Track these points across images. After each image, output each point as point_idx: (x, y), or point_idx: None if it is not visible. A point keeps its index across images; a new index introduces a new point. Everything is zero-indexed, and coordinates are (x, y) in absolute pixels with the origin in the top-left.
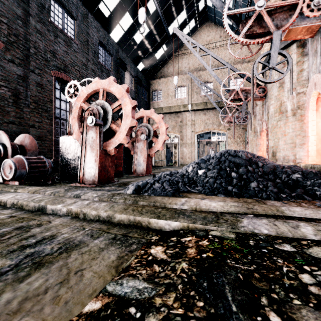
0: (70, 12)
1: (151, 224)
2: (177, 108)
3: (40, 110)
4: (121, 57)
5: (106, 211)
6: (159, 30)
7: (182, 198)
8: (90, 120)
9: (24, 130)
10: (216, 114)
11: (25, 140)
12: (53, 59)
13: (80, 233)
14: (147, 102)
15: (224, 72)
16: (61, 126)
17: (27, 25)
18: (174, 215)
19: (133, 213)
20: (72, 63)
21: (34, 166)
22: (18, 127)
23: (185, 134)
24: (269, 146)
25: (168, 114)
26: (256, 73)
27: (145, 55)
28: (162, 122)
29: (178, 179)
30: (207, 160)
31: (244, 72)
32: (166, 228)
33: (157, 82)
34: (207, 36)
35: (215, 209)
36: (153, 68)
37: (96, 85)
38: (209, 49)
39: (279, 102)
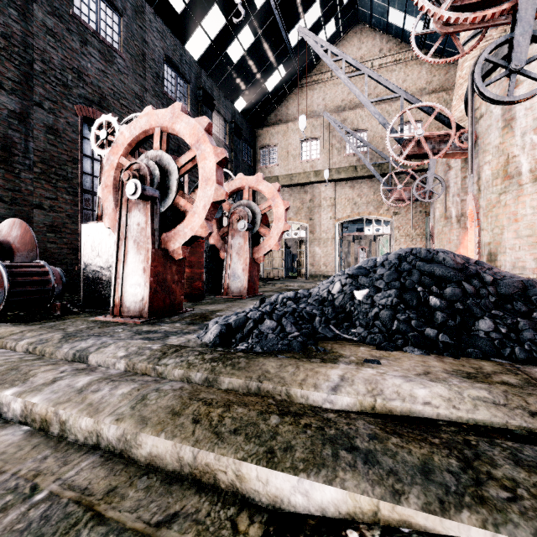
0: (111, 0)
1: (245, 484)
2: (304, 177)
3: (54, 176)
4: (205, 86)
5: (119, 420)
6: (272, 39)
7: (330, 366)
8: (130, 187)
9: (22, 213)
10: (373, 187)
11: (12, 230)
12: (78, 85)
13: (4, 522)
14: (252, 166)
15: (388, 113)
16: (94, 206)
17: (27, 19)
18: (319, 449)
19: (193, 433)
20: (116, 94)
21: (23, 282)
22: (10, 208)
23: (319, 222)
24: (482, 243)
25: (289, 187)
26: (480, 84)
27: (248, 85)
28: (278, 197)
29: (312, 309)
30: (372, 270)
31: (432, 104)
32: (297, 506)
33: (268, 131)
34: (357, 49)
35: (431, 411)
36: (261, 107)
37: (148, 121)
38: None
39: (504, 156)
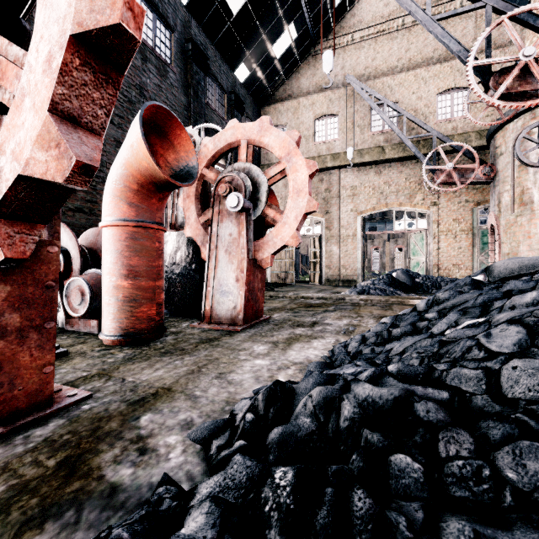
0: None
1: None
2: (319, 162)
3: None
4: (197, 41)
5: None
6: None
7: None
8: None
9: None
10: (405, 172)
11: None
12: None
13: None
14: (256, 150)
15: (424, 80)
16: None
17: None
18: None
19: None
20: None
21: None
22: None
23: (337, 216)
24: None
25: None
26: None
27: (251, 47)
28: (298, 154)
29: None
30: None
31: None
32: None
33: (276, 109)
34: (384, 5)
35: None
36: (268, 79)
37: None
38: (390, 32)
39: None
